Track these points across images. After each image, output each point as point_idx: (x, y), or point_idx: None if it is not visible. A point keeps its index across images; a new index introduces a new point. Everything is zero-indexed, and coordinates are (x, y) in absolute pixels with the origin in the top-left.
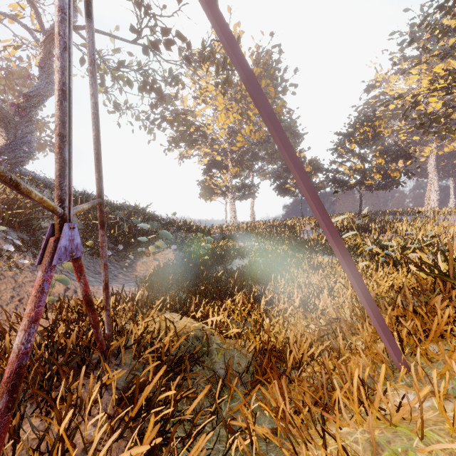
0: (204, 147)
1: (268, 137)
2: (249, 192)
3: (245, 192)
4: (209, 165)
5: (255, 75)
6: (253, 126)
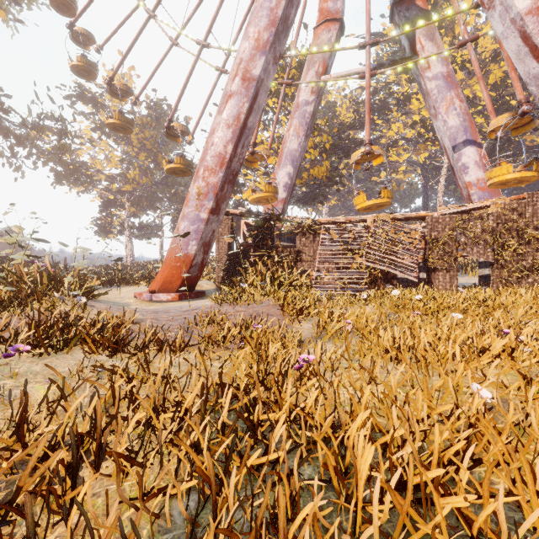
0: (91, 186)
1: (155, 182)
2: (153, 232)
3: (145, 232)
4: (103, 203)
5: (143, 123)
6: (139, 171)
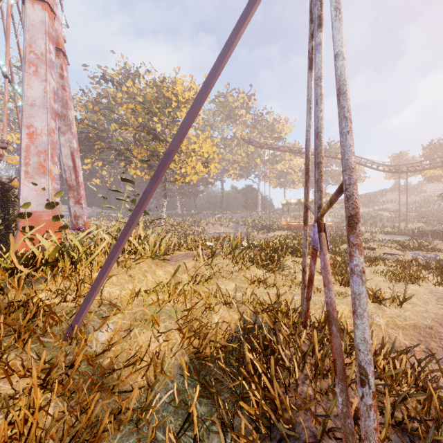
0: None
1: None
2: None
3: None
4: None
5: None
6: None
